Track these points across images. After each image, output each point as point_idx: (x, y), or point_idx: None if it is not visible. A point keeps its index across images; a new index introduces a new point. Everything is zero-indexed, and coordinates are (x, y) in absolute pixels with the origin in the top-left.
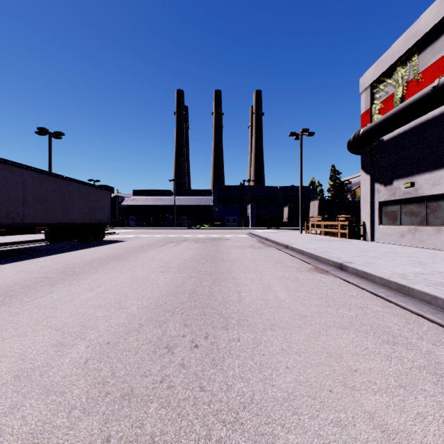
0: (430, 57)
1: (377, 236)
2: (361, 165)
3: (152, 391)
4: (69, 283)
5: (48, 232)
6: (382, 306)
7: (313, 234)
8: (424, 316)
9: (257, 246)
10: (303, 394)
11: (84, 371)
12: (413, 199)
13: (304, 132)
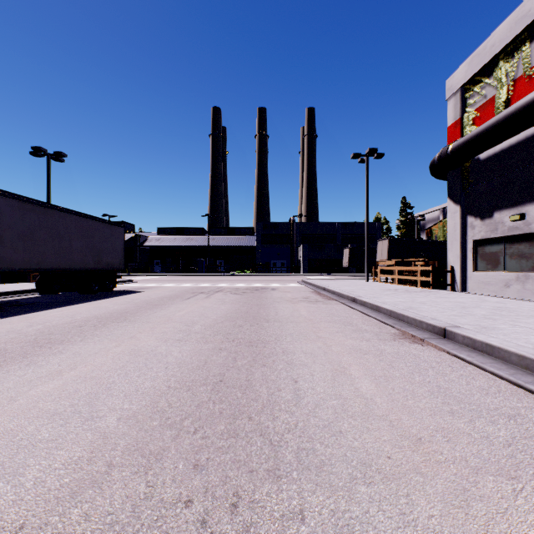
0: None
1: (470, 285)
2: (449, 193)
3: None
4: (30, 361)
5: (39, 280)
6: None
7: (383, 282)
8: None
9: (313, 299)
10: None
11: None
12: (523, 236)
13: (371, 152)
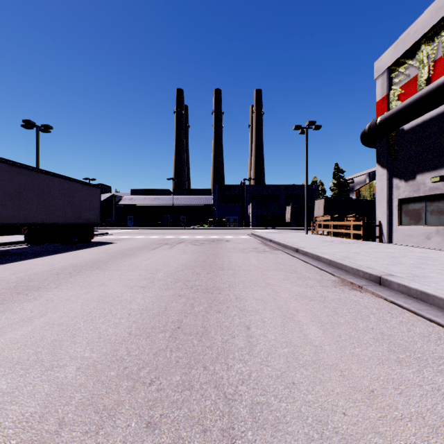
0: None
1: (395, 237)
2: (377, 159)
3: None
4: (6, 308)
5: (28, 233)
6: None
7: (320, 234)
8: None
9: (261, 249)
10: None
11: None
12: (442, 195)
13: (310, 125)
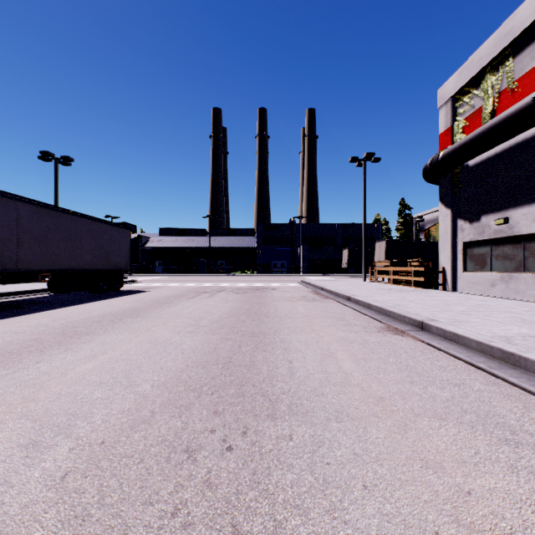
0: (529, 61)
1: (460, 285)
2: (440, 197)
3: (157, 534)
4: (66, 348)
5: (51, 280)
6: (486, 383)
7: (380, 282)
8: None
9: (311, 298)
10: None
11: (59, 494)
12: (507, 239)
13: (368, 157)
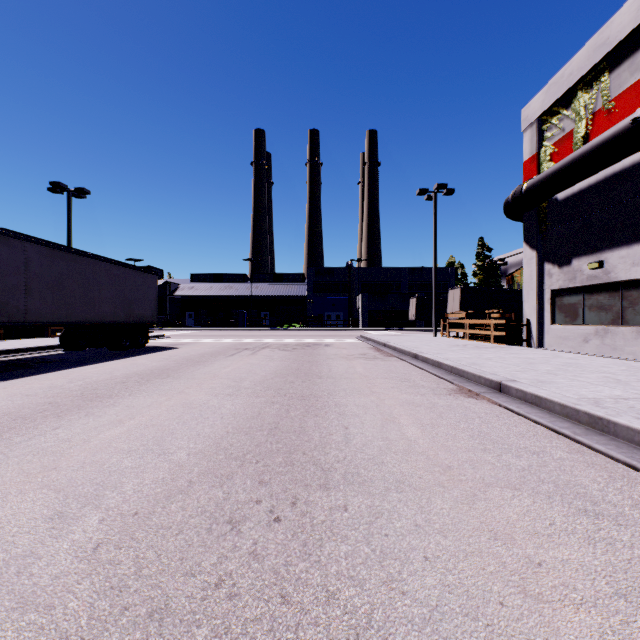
0: (628, 76)
1: (547, 340)
2: (525, 236)
3: (200, 604)
4: (87, 412)
5: (64, 334)
6: (568, 451)
7: (454, 337)
8: (637, 468)
9: (371, 356)
10: (456, 610)
11: (92, 566)
12: (602, 286)
13: (439, 188)
